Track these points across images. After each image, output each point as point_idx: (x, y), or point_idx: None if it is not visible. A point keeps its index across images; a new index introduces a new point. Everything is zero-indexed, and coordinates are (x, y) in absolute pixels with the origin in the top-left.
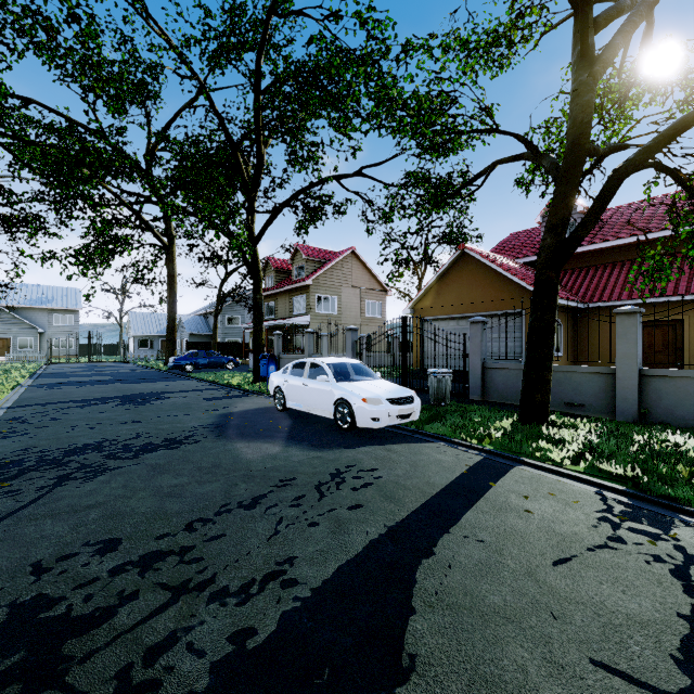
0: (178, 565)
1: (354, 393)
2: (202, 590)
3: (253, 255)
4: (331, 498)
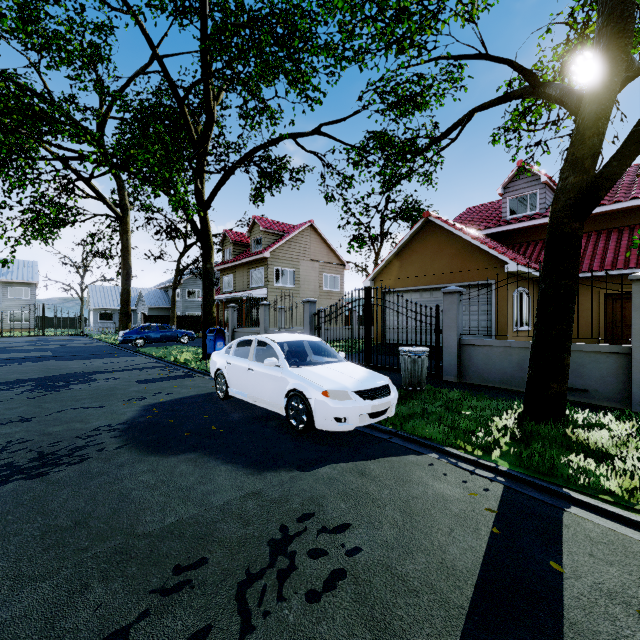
0: None
1: (311, 382)
2: None
3: (202, 220)
4: (262, 638)
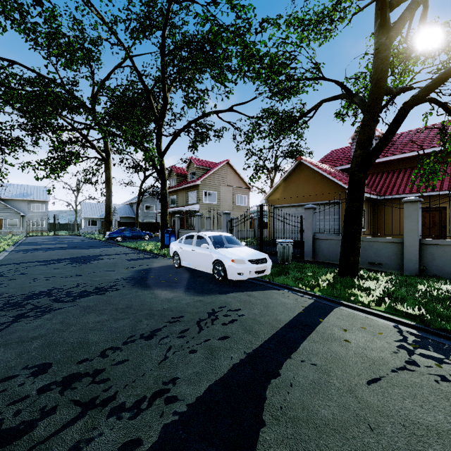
0: (90, 385)
1: (226, 256)
2: (105, 406)
3: (160, 164)
4: (207, 331)
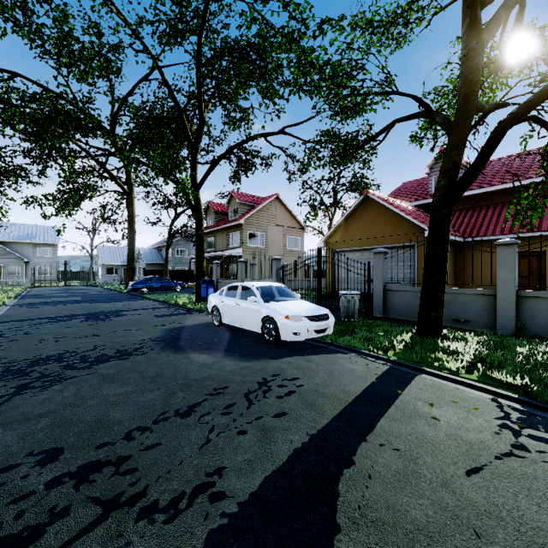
0: (113, 477)
1: (278, 311)
2: (132, 505)
3: (196, 198)
4: (258, 406)
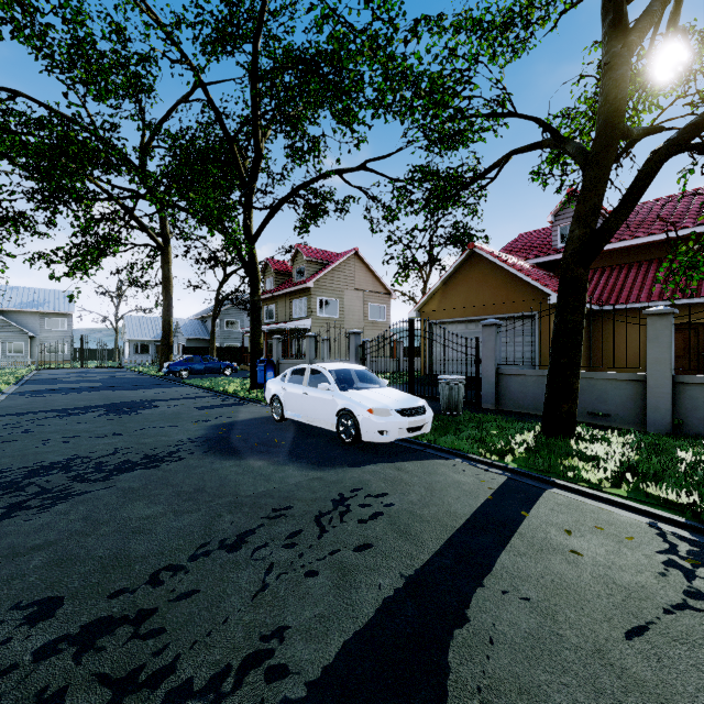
0: (129, 641)
1: (358, 402)
2: (155, 686)
3: (250, 254)
4: (333, 534)
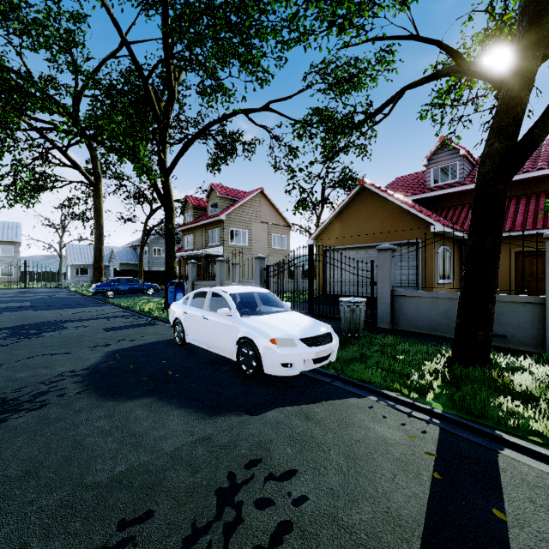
0: None
1: (260, 331)
2: None
3: (165, 186)
4: None
